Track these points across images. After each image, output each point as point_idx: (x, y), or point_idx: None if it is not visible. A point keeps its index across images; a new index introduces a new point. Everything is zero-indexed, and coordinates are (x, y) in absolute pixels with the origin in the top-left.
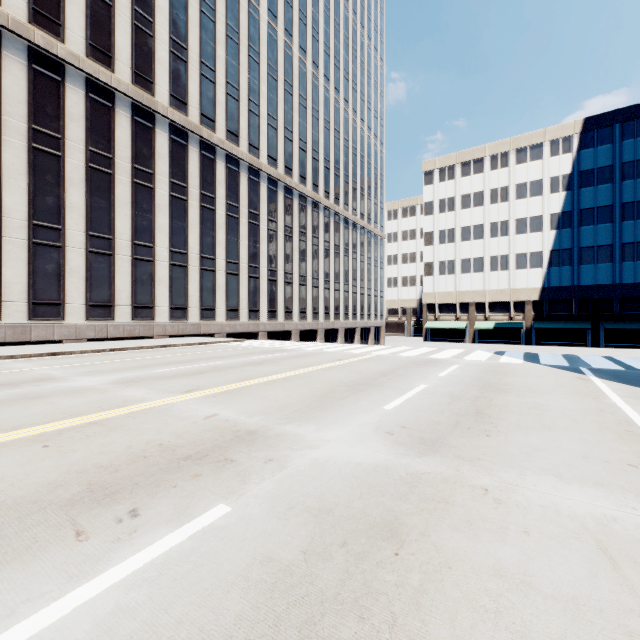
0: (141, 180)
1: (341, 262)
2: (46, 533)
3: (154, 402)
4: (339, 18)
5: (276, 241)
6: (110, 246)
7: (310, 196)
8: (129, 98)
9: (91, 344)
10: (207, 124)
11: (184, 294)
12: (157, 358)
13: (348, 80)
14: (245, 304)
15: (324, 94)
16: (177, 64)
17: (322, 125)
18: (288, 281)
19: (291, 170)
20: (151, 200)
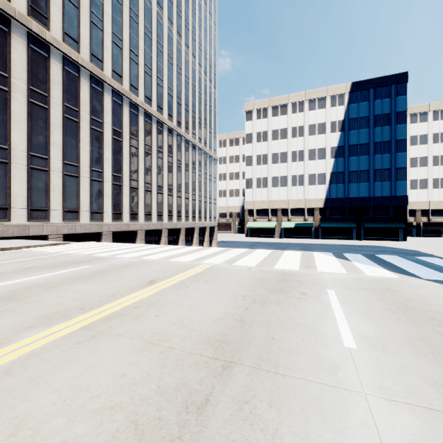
0: None
1: (183, 174)
2: None
3: None
4: None
5: (121, 150)
6: None
7: (155, 115)
8: None
9: None
10: (38, 18)
11: (4, 193)
12: None
13: (188, 29)
14: (86, 206)
15: (168, 33)
16: None
17: (166, 58)
18: (134, 187)
19: (137, 89)
20: None
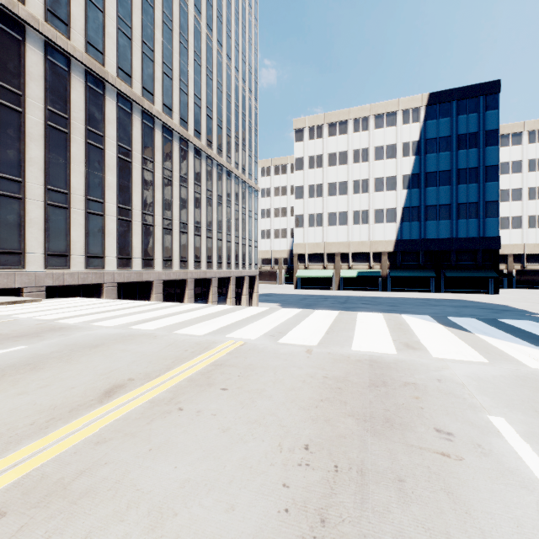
0: None
1: (214, 209)
2: None
3: None
4: None
5: (130, 174)
6: None
7: (177, 130)
8: None
9: None
10: None
11: None
12: None
13: (222, 23)
14: (80, 248)
15: (194, 25)
16: None
17: (192, 57)
18: (148, 223)
19: (152, 94)
20: None
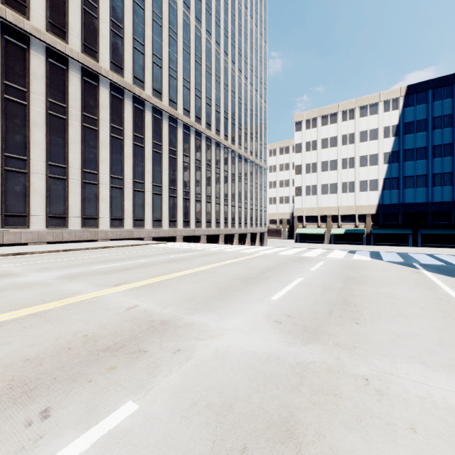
0: (88, 124)
1: (236, 186)
2: None
3: (88, 295)
4: (235, 11)
5: (189, 170)
6: (65, 173)
7: (214, 138)
8: (79, 63)
9: (49, 246)
10: (138, 84)
11: (121, 209)
12: (98, 257)
13: (241, 55)
14: (166, 216)
15: (224, 65)
16: (116, 39)
17: (222, 87)
18: (198, 199)
19: (200, 119)
20: (96, 139)
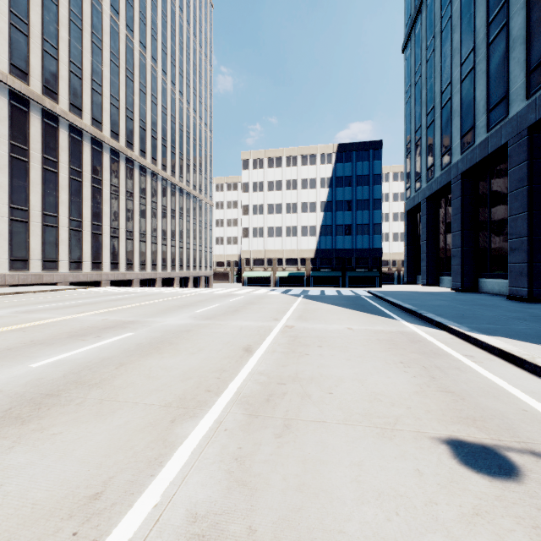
0: None
1: (177, 223)
2: (71, 341)
3: (62, 317)
4: (175, 25)
5: (118, 203)
6: None
7: (150, 168)
8: None
9: None
10: (50, 95)
11: (25, 247)
12: (24, 300)
13: (183, 76)
14: (88, 257)
15: (162, 85)
16: (18, 36)
17: (160, 110)
18: (129, 238)
19: (132, 144)
20: None
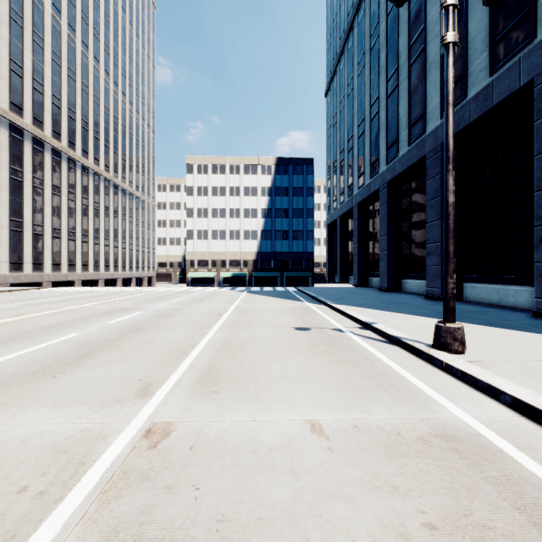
0: None
1: (120, 224)
2: (109, 315)
3: (74, 307)
4: (118, 25)
5: (60, 204)
6: None
7: (92, 168)
8: None
9: None
10: None
11: None
12: (4, 298)
13: (126, 77)
14: (29, 258)
15: (105, 85)
16: None
17: (103, 110)
18: (72, 238)
19: (74, 144)
20: None
